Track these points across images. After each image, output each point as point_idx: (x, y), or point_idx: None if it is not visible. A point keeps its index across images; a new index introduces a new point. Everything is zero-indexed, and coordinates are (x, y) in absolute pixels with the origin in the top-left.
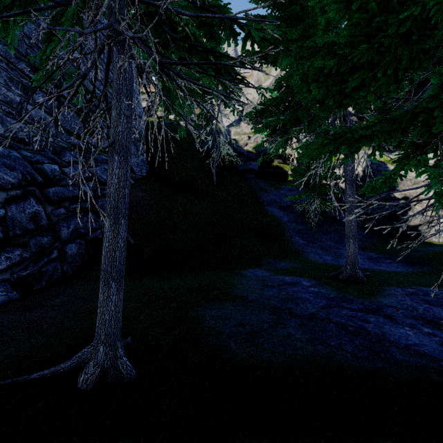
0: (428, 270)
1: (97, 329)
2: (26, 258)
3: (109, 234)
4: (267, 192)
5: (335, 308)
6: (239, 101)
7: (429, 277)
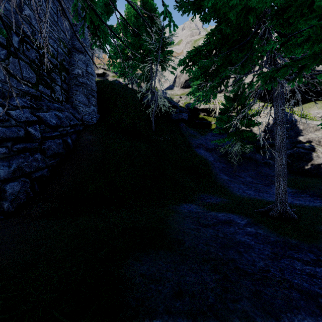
0: None
1: None
2: None
3: None
4: (195, 137)
5: (285, 259)
6: None
7: None
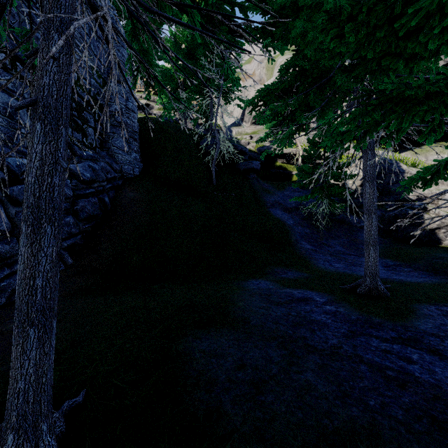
0: None
1: (7, 404)
2: None
3: (25, 251)
4: (270, 193)
5: (362, 337)
6: (238, 47)
7: None
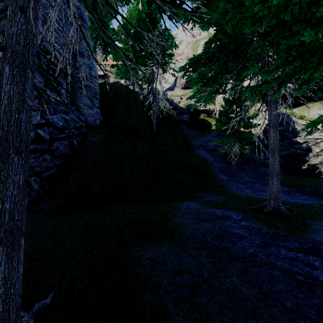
0: None
1: None
2: None
3: None
4: (196, 138)
5: (272, 247)
6: (179, 7)
7: None
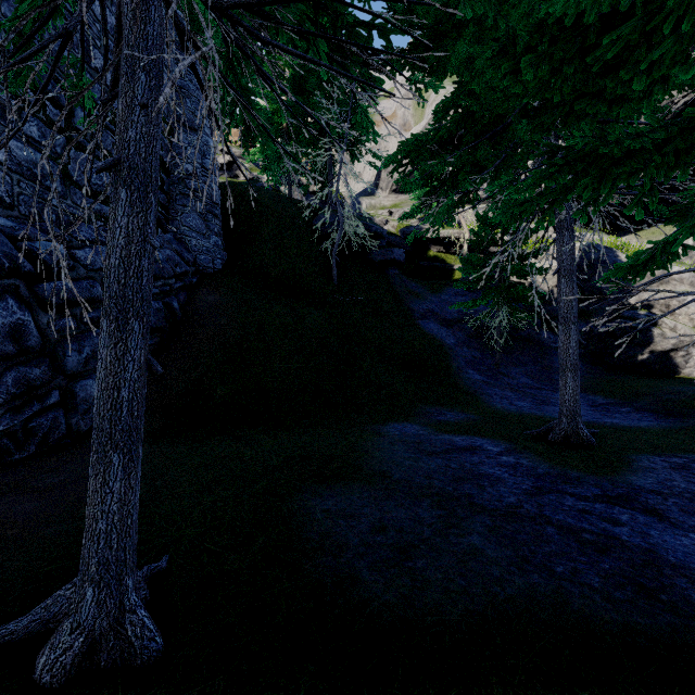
0: None
1: (82, 552)
2: None
3: (107, 354)
4: (420, 297)
5: (551, 495)
6: (379, 88)
7: None
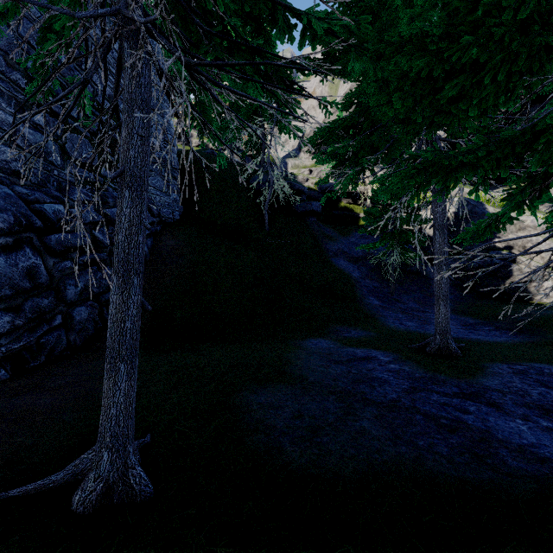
0: (540, 340)
1: (100, 428)
2: (19, 326)
3: (117, 298)
4: (333, 239)
5: (422, 392)
6: (296, 117)
7: (542, 349)
